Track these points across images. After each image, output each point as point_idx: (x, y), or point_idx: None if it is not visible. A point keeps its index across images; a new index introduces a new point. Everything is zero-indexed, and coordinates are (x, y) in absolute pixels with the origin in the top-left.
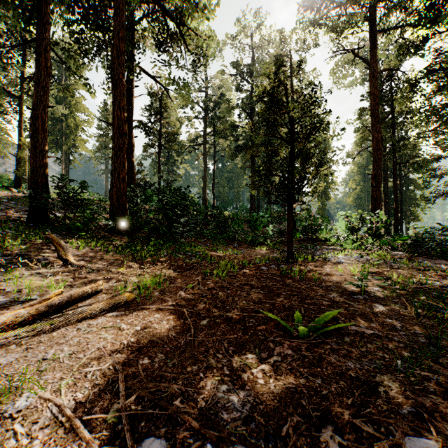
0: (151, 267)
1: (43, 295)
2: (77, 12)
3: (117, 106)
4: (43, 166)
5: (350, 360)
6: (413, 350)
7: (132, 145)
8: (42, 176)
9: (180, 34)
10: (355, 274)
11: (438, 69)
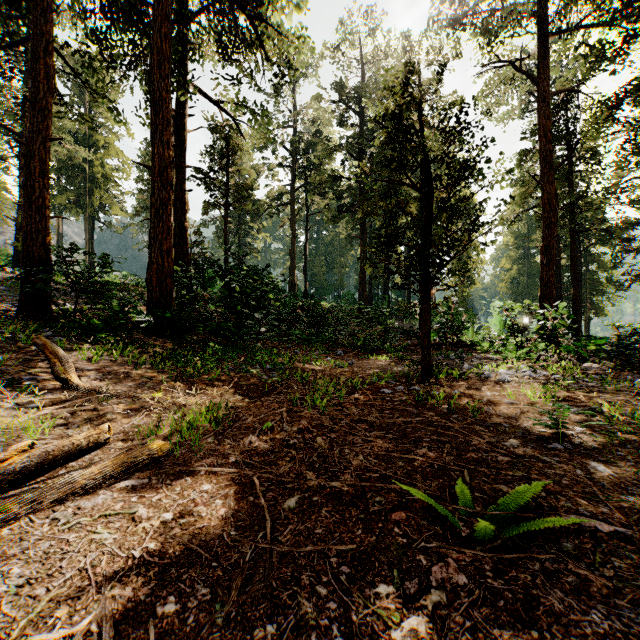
0: (207, 389)
1: (9, 447)
2: (100, 2)
3: (158, 140)
4: (43, 231)
5: (592, 605)
6: None
7: (185, 204)
8: (41, 246)
9: (256, 33)
10: (534, 401)
11: None
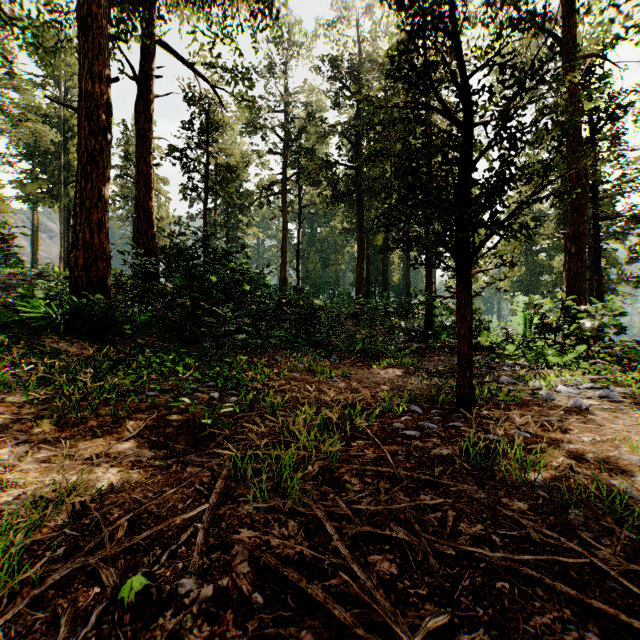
0: (96, 435)
1: None
2: None
3: (86, 72)
4: None
5: None
6: None
7: (150, 180)
8: None
9: None
10: None
11: None
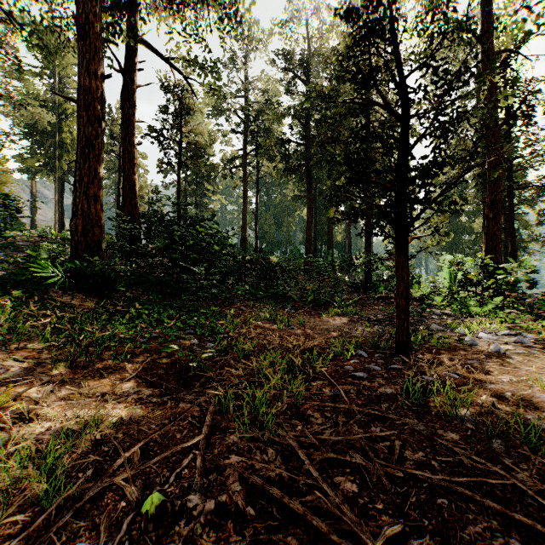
0: (103, 376)
1: None
2: None
3: (84, 70)
4: None
5: None
6: None
7: (133, 157)
8: None
9: None
10: None
11: None
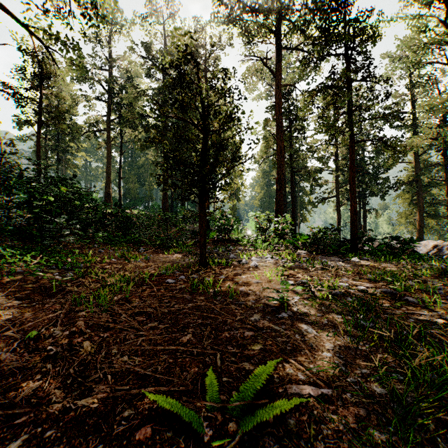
0: None
1: None
2: None
3: None
4: None
5: None
6: (379, 419)
7: None
8: None
9: None
10: (271, 279)
11: (330, 87)
